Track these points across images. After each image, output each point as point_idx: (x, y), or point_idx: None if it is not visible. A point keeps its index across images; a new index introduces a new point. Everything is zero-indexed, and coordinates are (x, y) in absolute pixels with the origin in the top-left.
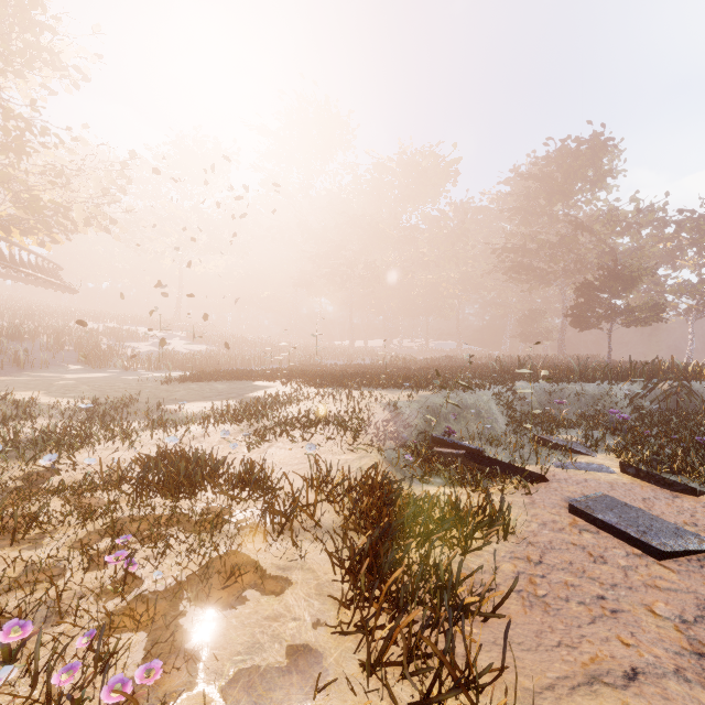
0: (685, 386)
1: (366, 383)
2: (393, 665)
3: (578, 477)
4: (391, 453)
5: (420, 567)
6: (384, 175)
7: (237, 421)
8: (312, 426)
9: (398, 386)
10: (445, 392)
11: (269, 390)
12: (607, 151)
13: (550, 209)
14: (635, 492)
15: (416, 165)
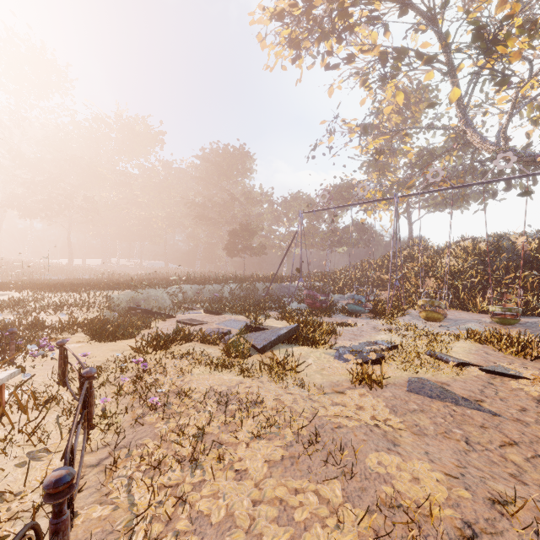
0: (252, 284)
1: (90, 289)
2: (107, 340)
3: (188, 316)
4: (107, 314)
5: (116, 327)
6: (103, 128)
7: (2, 310)
8: (60, 307)
9: (112, 289)
10: (140, 290)
11: (8, 296)
12: (248, 158)
13: (220, 183)
14: (203, 317)
15: (131, 128)
